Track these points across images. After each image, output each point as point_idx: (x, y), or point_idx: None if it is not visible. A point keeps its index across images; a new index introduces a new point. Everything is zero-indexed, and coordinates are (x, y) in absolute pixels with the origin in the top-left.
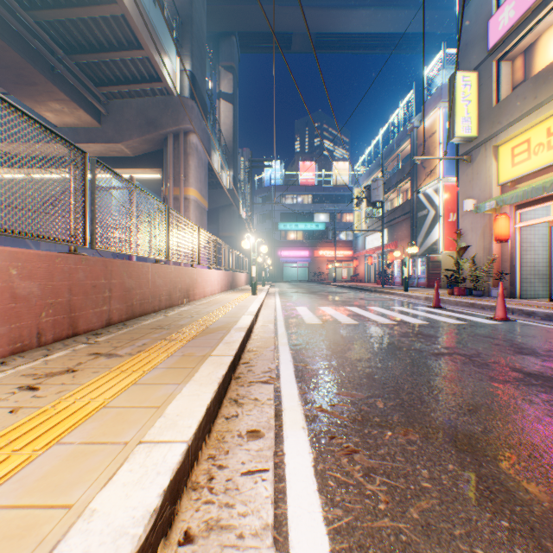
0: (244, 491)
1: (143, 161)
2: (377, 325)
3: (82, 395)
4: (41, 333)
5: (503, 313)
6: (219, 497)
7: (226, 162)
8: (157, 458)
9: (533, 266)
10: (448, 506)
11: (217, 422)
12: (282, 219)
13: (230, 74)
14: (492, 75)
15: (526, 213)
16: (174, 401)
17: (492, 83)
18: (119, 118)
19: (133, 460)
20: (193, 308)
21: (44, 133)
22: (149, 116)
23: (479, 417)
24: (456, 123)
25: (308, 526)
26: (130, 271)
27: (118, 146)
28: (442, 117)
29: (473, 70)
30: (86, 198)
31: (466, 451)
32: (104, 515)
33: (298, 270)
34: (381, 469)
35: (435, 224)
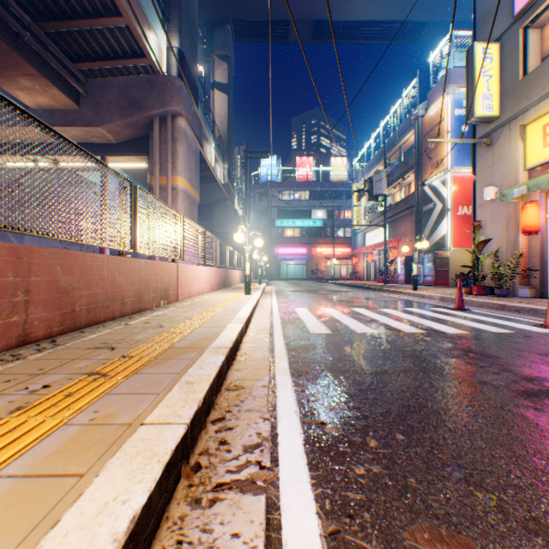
0: None
1: (128, 147)
2: (403, 335)
3: None
4: None
5: None
6: None
7: (221, 155)
8: None
9: None
10: None
11: None
12: (278, 215)
13: (224, 63)
14: (519, 45)
15: None
16: None
17: (518, 53)
18: (99, 99)
19: None
20: (170, 313)
21: None
22: (132, 96)
23: None
24: (476, 100)
25: None
26: (67, 265)
27: (99, 130)
28: (451, 104)
29: (494, 41)
30: None
31: None
32: None
33: (295, 268)
34: None
35: (443, 218)
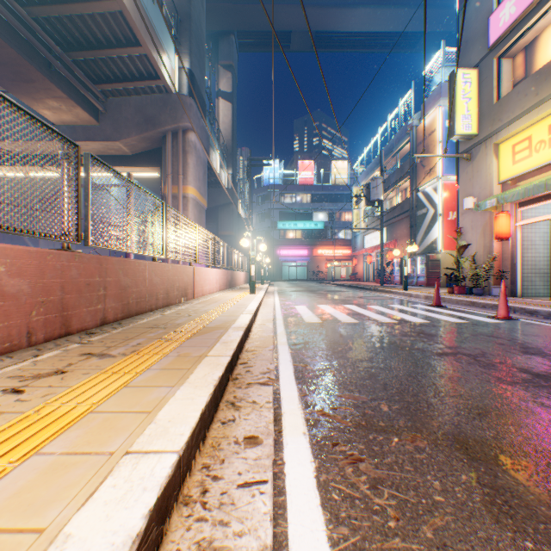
0: (240, 506)
1: (142, 159)
2: (377, 324)
3: (69, 399)
4: (31, 333)
5: (505, 311)
6: (212, 513)
7: (225, 161)
8: (144, 471)
9: (534, 264)
10: (464, 524)
11: (212, 428)
12: (281, 218)
13: (229, 73)
14: (493, 72)
15: (527, 211)
16: (167, 405)
17: (492, 80)
18: (117, 116)
19: (117, 474)
20: (191, 307)
21: (34, 125)
22: (147, 114)
23: (489, 422)
24: (456, 120)
25: (310, 548)
26: (125, 269)
27: (116, 144)
28: (442, 116)
29: (474, 67)
30: (80, 193)
31: (479, 459)
32: (79, 541)
33: (297, 269)
34: (389, 480)
35: (435, 222)
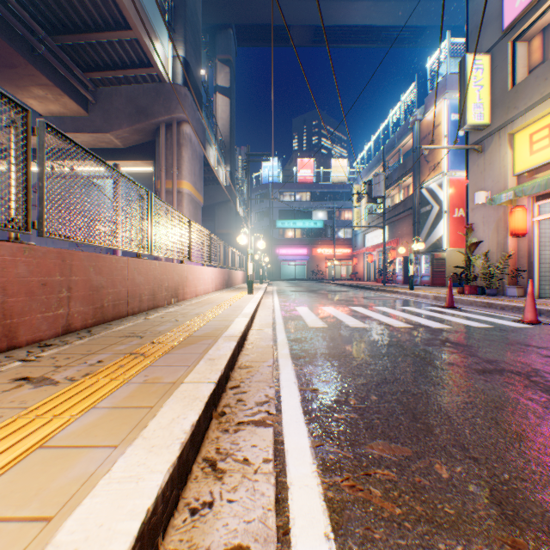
0: None
1: (134, 152)
2: (391, 329)
3: None
4: None
5: (533, 315)
6: None
7: (223, 158)
8: None
9: None
10: None
11: (173, 526)
12: (280, 216)
13: (227, 68)
14: (508, 57)
15: (545, 206)
16: (87, 499)
17: (507, 65)
18: (108, 107)
19: None
20: (181, 310)
21: None
22: (139, 104)
23: None
24: (467, 109)
25: None
26: (98, 266)
27: (107, 136)
28: (447, 109)
29: (486, 53)
30: (29, 169)
31: None
32: None
33: (296, 269)
34: None
35: (440, 220)
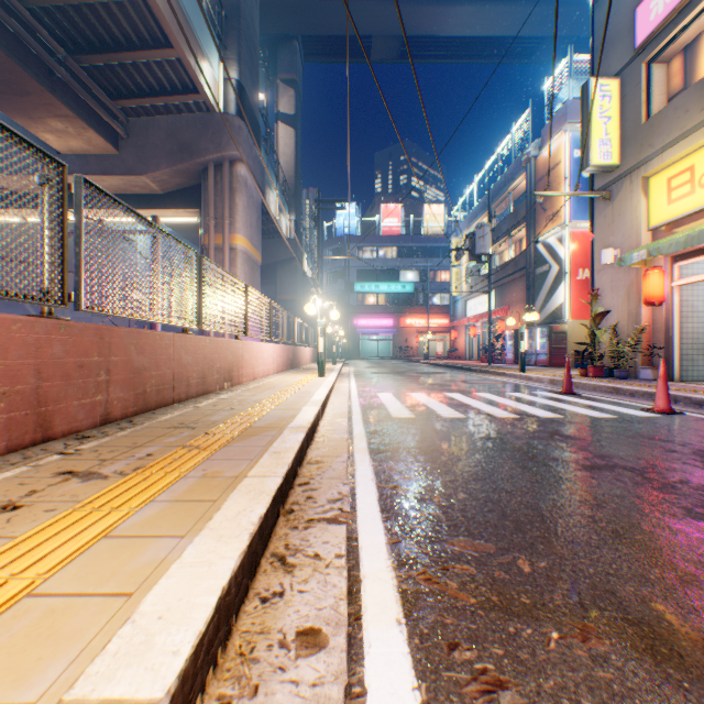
0: None
1: (176, 199)
2: (492, 420)
3: None
4: None
5: (665, 402)
6: None
7: (286, 204)
8: None
9: (696, 338)
10: None
11: (244, 612)
12: (358, 278)
13: (291, 90)
14: (641, 82)
15: (687, 267)
16: (163, 579)
17: (640, 92)
18: (143, 142)
19: None
20: (236, 396)
21: None
22: (182, 139)
23: (702, 596)
24: (591, 146)
25: None
26: (140, 344)
27: (142, 179)
28: (569, 144)
29: (614, 76)
30: (66, 234)
31: None
32: None
33: (379, 344)
34: None
35: (560, 283)
